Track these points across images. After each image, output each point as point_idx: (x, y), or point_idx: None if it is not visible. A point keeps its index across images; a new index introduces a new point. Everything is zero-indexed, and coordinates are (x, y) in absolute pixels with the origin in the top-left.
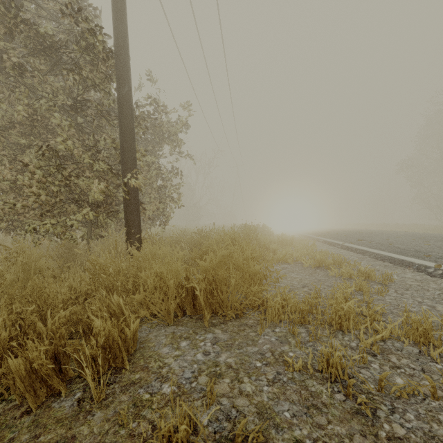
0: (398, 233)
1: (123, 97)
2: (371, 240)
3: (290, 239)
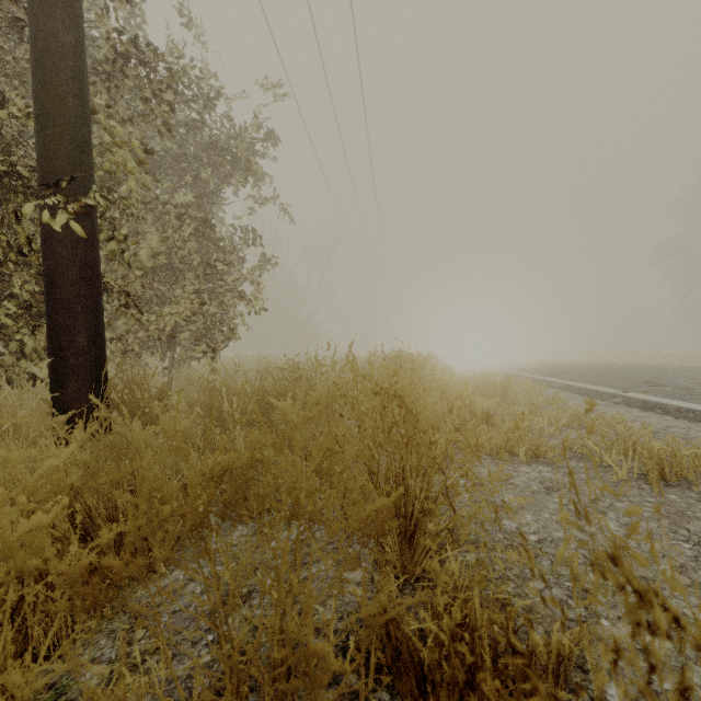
0: None
1: None
2: (680, 385)
3: (501, 384)
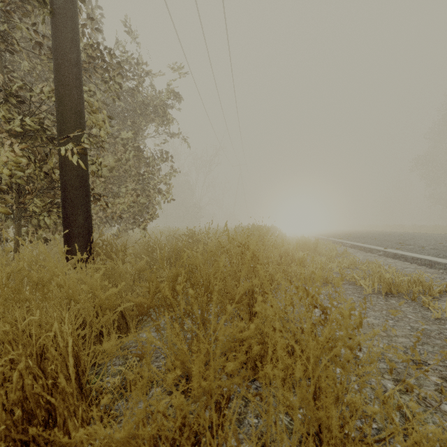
0: (437, 235)
1: (58, 8)
2: (419, 245)
3: (313, 244)
